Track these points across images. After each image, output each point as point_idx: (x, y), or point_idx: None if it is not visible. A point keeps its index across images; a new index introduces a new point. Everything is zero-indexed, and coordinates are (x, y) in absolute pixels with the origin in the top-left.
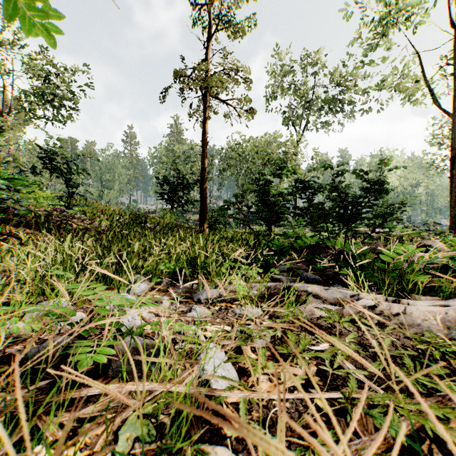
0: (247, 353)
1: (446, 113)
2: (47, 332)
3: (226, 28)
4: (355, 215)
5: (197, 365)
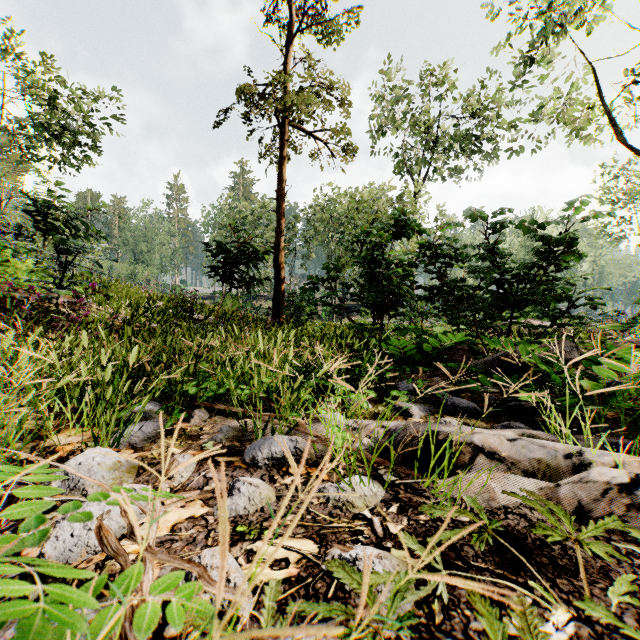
0: None
1: (634, 151)
2: None
3: (313, 24)
4: (526, 297)
5: None
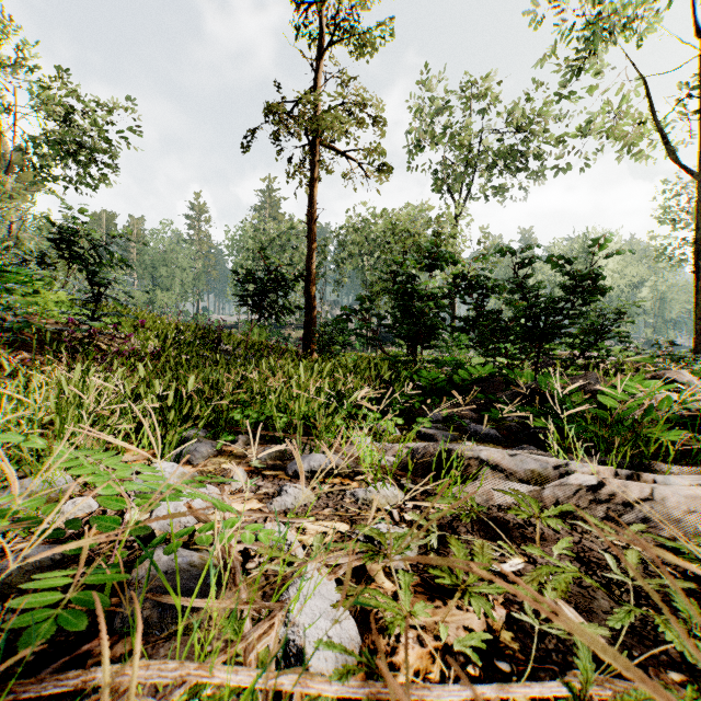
0: (377, 578)
1: (688, 172)
2: (22, 536)
3: (346, 38)
4: (552, 330)
5: (280, 612)
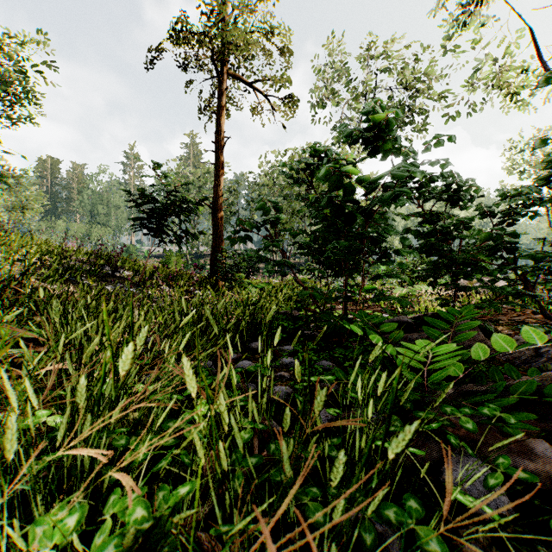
0: None
1: None
2: None
3: None
4: None
5: None
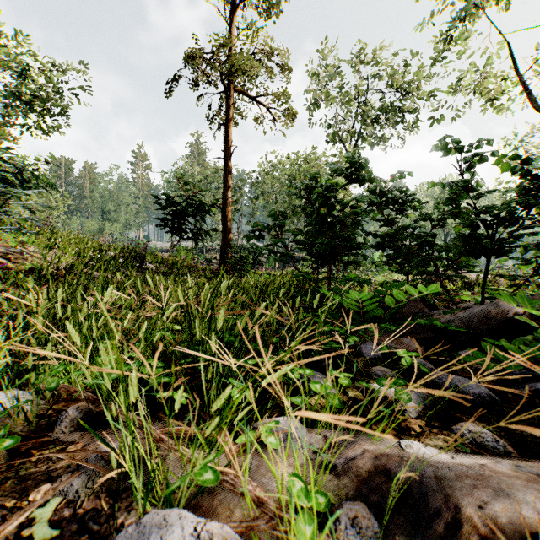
0: None
1: None
2: None
3: None
4: (512, 240)
5: None
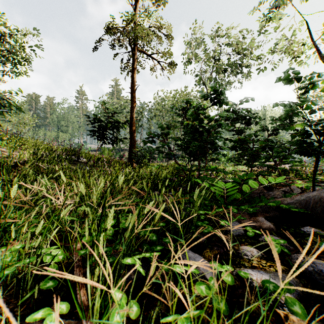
0: None
1: None
2: None
3: None
4: None
5: None
